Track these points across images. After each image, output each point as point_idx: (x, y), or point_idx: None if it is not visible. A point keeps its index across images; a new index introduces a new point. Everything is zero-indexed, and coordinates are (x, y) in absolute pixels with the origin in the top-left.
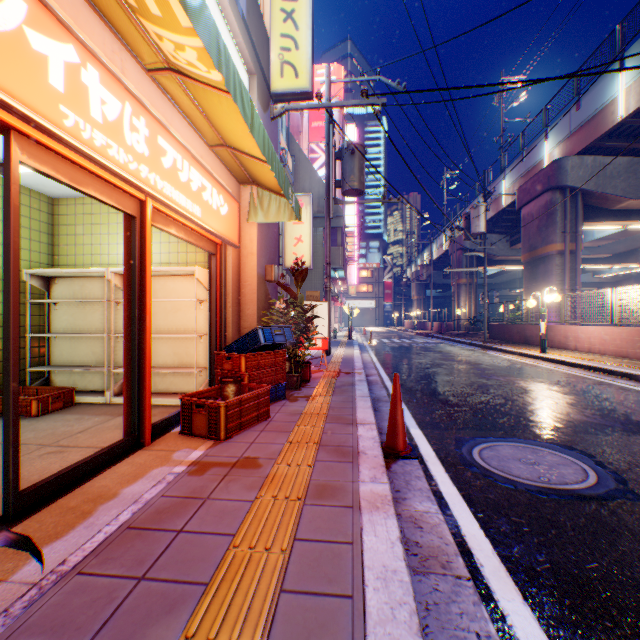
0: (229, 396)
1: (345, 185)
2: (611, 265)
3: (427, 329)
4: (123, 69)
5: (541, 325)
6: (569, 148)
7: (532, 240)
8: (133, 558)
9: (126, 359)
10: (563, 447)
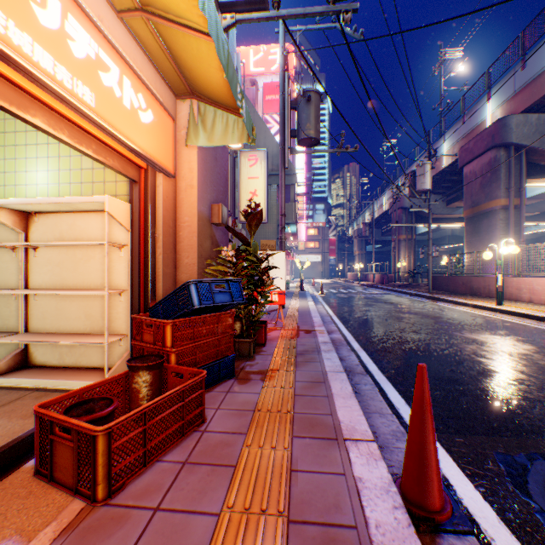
0: (140, 390)
1: (301, 134)
2: (537, 222)
3: (369, 280)
4: None
5: (498, 277)
6: (513, 107)
7: (475, 196)
8: None
9: None
10: None
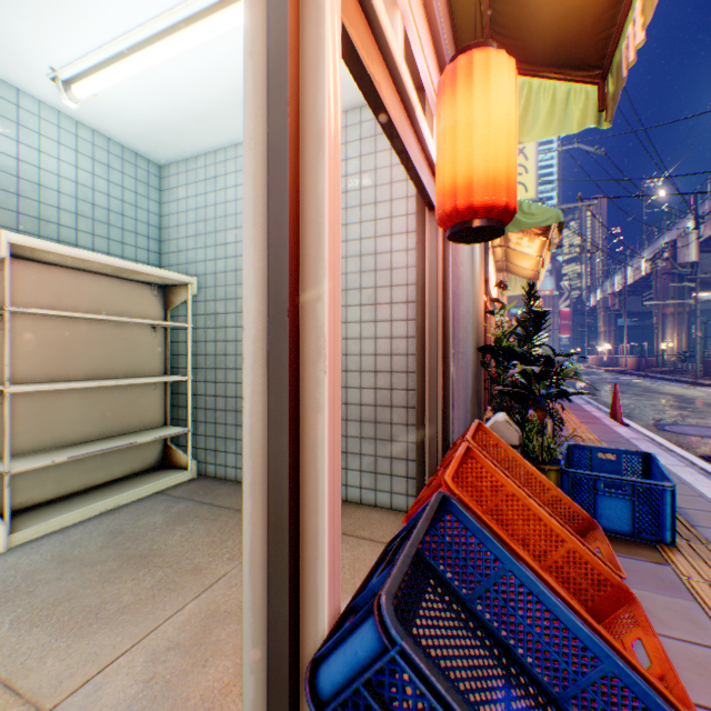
0: None
1: None
2: None
3: (619, 366)
4: None
5: None
6: None
7: None
8: None
9: None
10: None
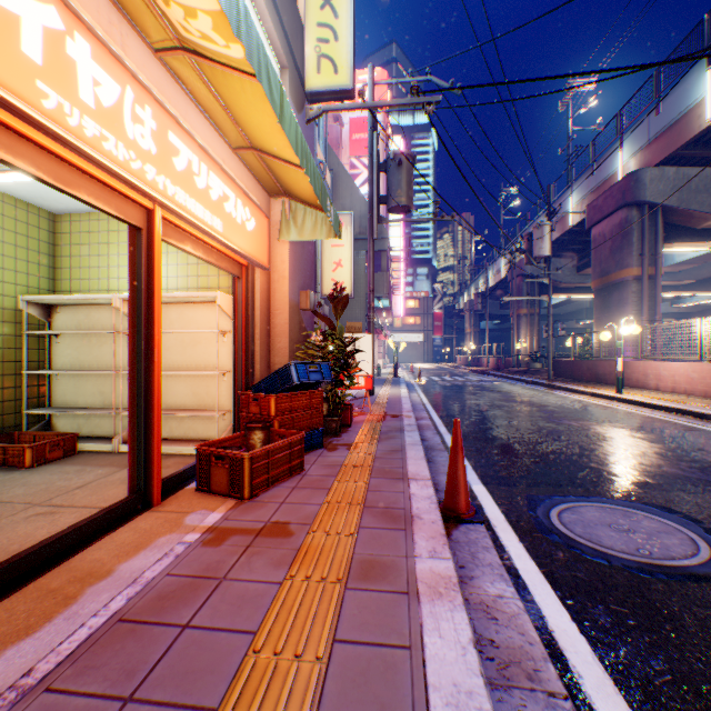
0: (256, 445)
1: (391, 201)
2: (693, 293)
3: (482, 366)
4: (123, 46)
5: (617, 361)
6: (647, 158)
7: (604, 264)
8: (121, 667)
9: (131, 401)
10: (661, 509)
